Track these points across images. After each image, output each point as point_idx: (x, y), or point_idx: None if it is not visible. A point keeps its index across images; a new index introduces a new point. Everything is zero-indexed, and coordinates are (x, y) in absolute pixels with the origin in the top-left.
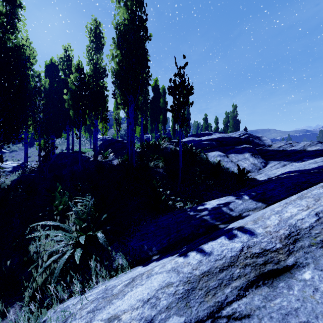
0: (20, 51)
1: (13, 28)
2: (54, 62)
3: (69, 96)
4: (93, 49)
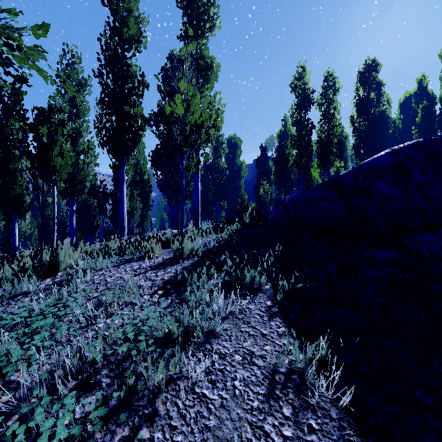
0: (383, 114)
1: (379, 103)
2: (407, 95)
3: (416, 130)
4: None
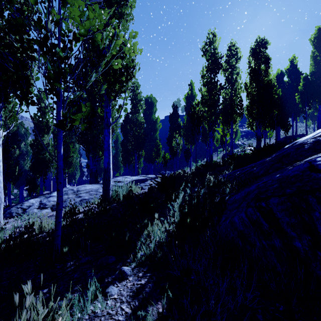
0: (270, 82)
1: (267, 74)
2: (279, 72)
3: (298, 96)
4: (316, 52)
